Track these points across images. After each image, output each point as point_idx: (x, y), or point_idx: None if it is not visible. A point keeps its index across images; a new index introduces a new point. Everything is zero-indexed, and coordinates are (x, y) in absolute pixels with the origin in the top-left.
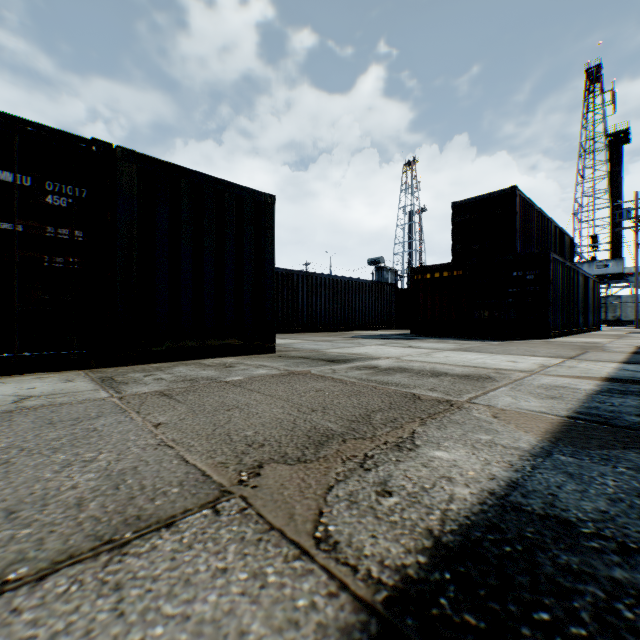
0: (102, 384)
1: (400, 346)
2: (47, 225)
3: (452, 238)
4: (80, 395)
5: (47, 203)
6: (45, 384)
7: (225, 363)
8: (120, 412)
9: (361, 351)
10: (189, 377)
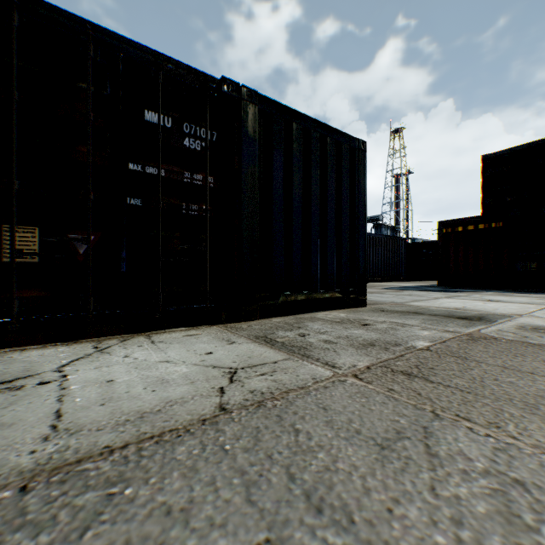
0: (278, 348)
1: (477, 299)
2: (183, 170)
3: (481, 191)
4: (290, 369)
5: (183, 146)
6: (212, 346)
7: (347, 319)
8: (432, 416)
9: (454, 305)
10: (358, 339)
